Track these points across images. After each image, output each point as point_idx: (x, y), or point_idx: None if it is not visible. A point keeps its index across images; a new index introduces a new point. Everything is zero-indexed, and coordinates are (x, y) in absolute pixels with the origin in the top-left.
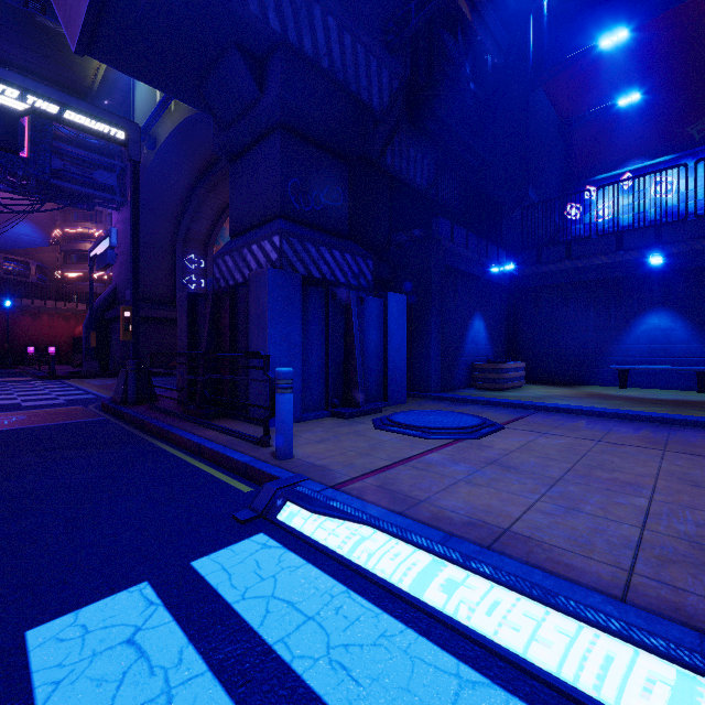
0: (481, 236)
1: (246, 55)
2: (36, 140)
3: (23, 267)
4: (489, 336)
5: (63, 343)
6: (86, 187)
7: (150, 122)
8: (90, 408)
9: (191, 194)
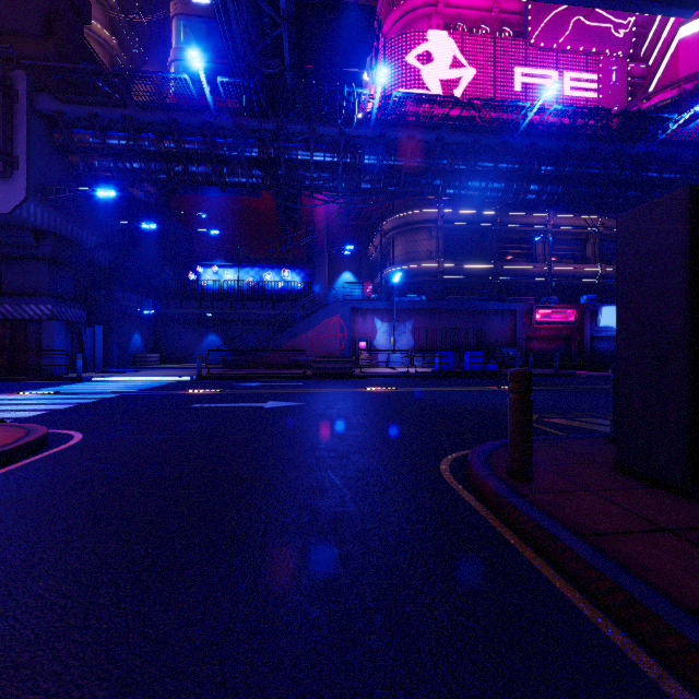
0: (139, 293)
1: (33, 232)
2: None
3: None
4: (143, 342)
5: None
6: None
7: None
8: None
9: None
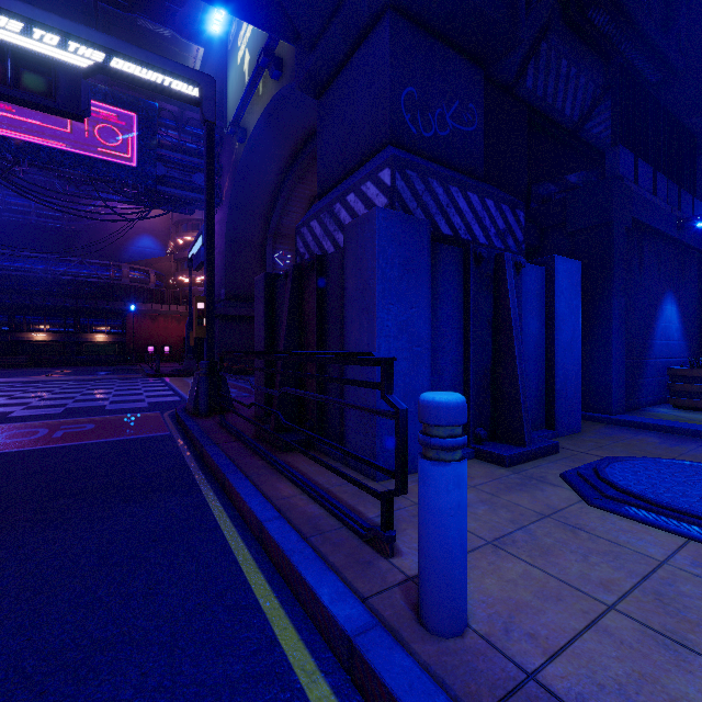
0: (670, 179)
1: None
2: (144, 149)
3: (145, 275)
4: (683, 327)
5: (175, 342)
6: (186, 191)
7: (239, 112)
8: (165, 415)
9: (280, 187)
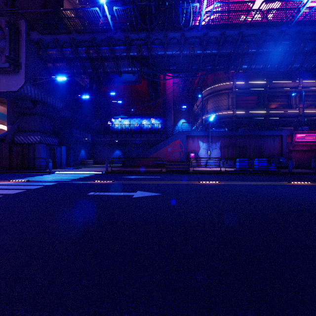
0: (84, 131)
1: (32, 101)
2: None
3: None
4: (86, 154)
5: None
6: None
7: None
8: None
9: None
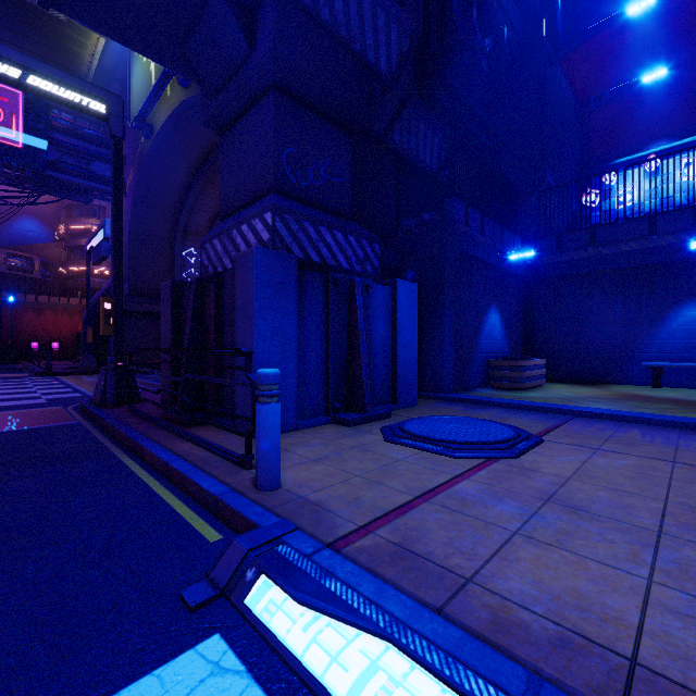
0: (497, 221)
1: (233, 3)
2: (31, 130)
3: (27, 262)
4: (505, 330)
5: (66, 338)
6: (83, 179)
7: (146, 109)
8: (69, 409)
9: (189, 185)
